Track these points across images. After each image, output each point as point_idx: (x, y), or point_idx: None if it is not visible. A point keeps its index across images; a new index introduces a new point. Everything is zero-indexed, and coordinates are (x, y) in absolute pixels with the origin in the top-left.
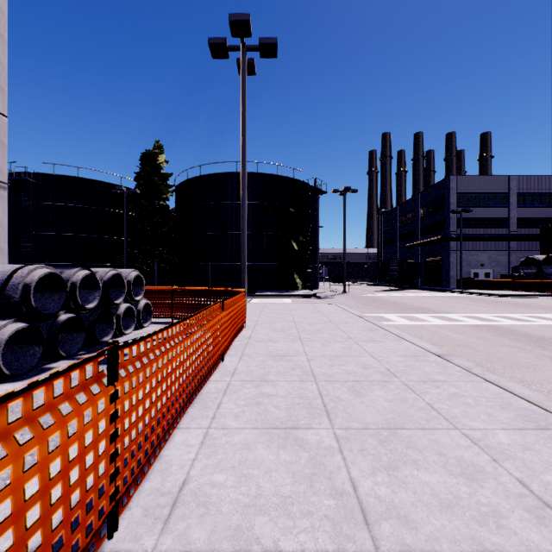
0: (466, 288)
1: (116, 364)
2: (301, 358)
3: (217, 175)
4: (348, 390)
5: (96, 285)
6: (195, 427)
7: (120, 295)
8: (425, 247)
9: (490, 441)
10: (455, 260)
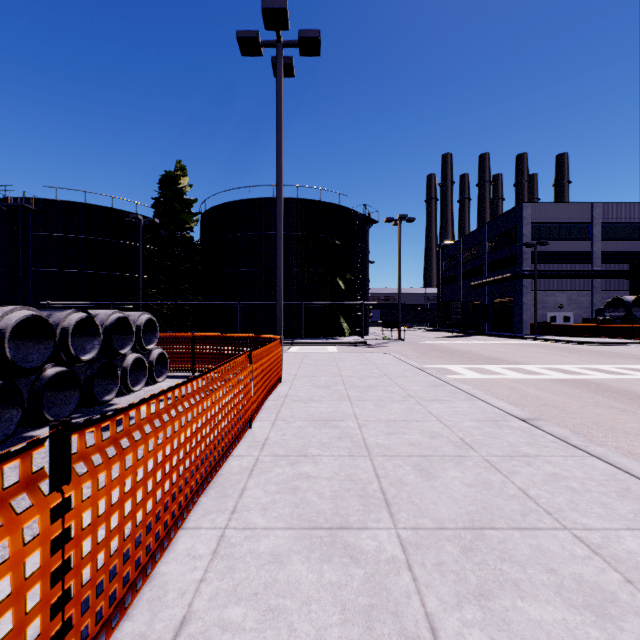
0: (541, 334)
1: (67, 457)
2: (350, 423)
3: (250, 201)
4: (412, 469)
5: (95, 330)
6: (207, 526)
7: (127, 343)
8: (493, 287)
9: (615, 548)
10: (529, 302)
